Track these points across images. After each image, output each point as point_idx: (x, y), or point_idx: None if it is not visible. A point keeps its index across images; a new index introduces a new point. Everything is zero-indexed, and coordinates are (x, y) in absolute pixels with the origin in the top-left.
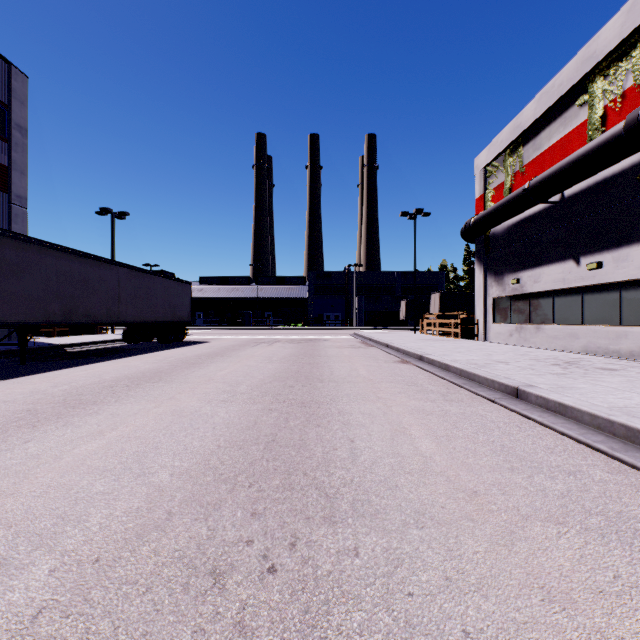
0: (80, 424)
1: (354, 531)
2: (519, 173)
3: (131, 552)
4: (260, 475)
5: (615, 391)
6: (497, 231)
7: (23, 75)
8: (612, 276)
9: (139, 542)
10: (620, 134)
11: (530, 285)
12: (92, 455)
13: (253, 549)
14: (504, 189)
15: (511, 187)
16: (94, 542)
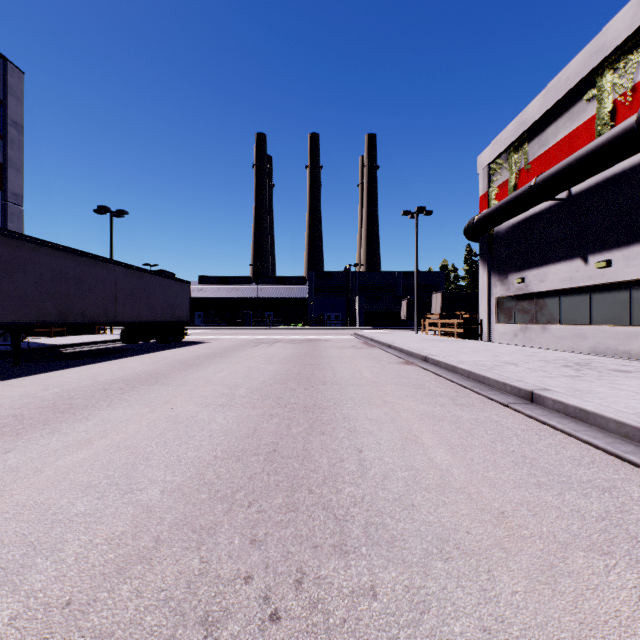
0: (67, 431)
1: (369, 564)
2: (524, 170)
3: (109, 592)
4: (260, 492)
5: (636, 395)
6: (501, 229)
7: (19, 71)
8: (622, 275)
9: (119, 579)
10: (632, 128)
11: (535, 284)
12: (76, 468)
13: (252, 588)
14: (508, 187)
15: (516, 185)
16: (67, 579)
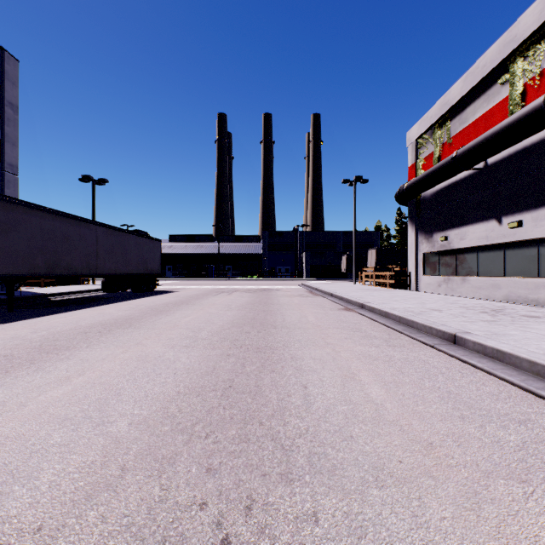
0: (50, 369)
1: (312, 491)
2: (447, 144)
3: (77, 518)
4: (217, 424)
5: None
6: (427, 195)
7: (14, 59)
8: (531, 234)
9: (87, 505)
10: (540, 107)
11: (457, 242)
12: (56, 402)
13: (206, 514)
14: (433, 158)
15: (439, 156)
16: (40, 505)
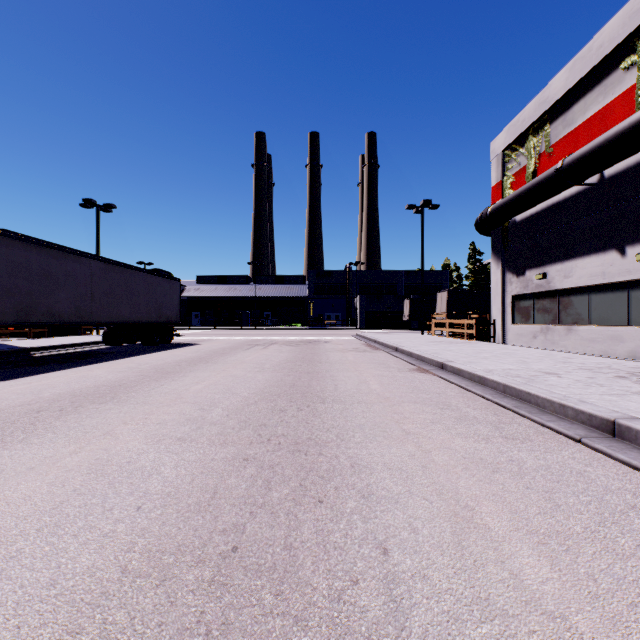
0: None
1: None
2: (545, 154)
3: None
4: None
5: None
6: (517, 221)
7: None
8: None
9: None
10: None
11: (559, 280)
12: None
13: None
14: (526, 174)
15: (535, 171)
16: None
